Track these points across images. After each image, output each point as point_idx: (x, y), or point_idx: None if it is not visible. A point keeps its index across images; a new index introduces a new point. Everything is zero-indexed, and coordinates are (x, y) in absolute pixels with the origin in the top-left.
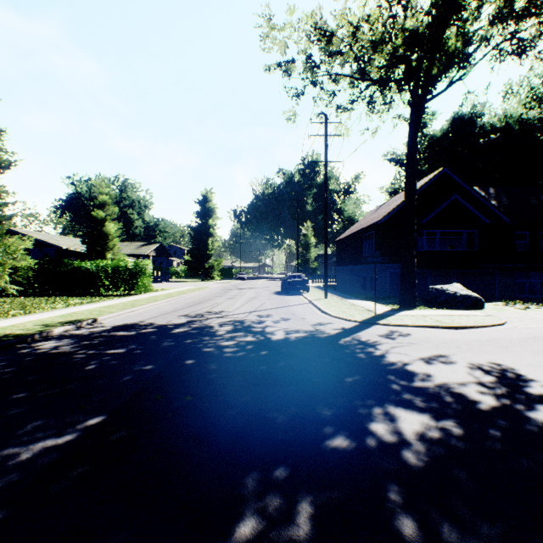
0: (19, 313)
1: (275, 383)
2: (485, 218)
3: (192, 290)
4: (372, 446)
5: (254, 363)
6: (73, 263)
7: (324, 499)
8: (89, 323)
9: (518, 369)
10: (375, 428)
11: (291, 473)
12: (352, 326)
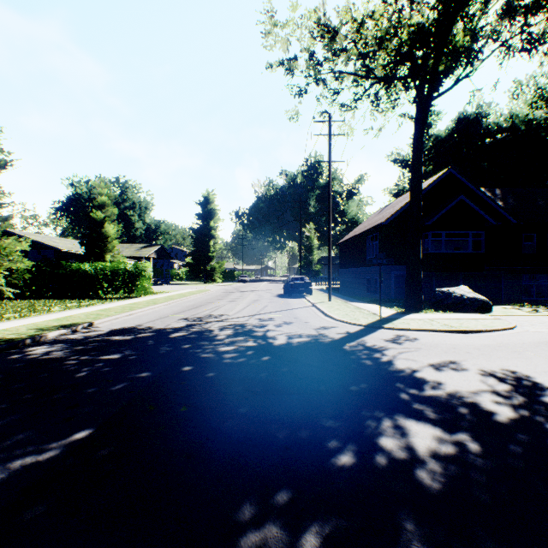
0: (13, 316)
1: (276, 391)
2: (492, 219)
3: (192, 293)
4: (382, 465)
5: (255, 370)
6: (71, 265)
7: (331, 529)
8: (85, 327)
9: (534, 376)
10: (385, 444)
11: (293, 496)
12: (357, 330)
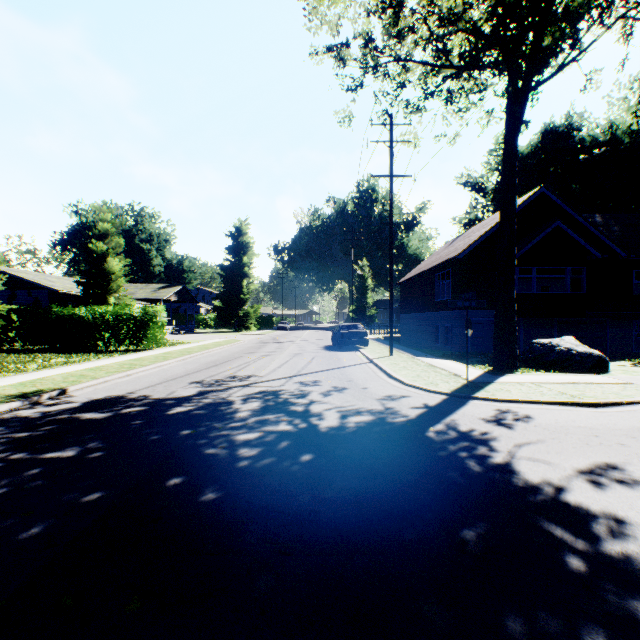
0: None
1: (325, 546)
2: (596, 251)
3: (218, 344)
4: None
5: (288, 486)
6: (63, 309)
7: None
8: (53, 396)
9: None
10: None
11: None
12: (438, 401)
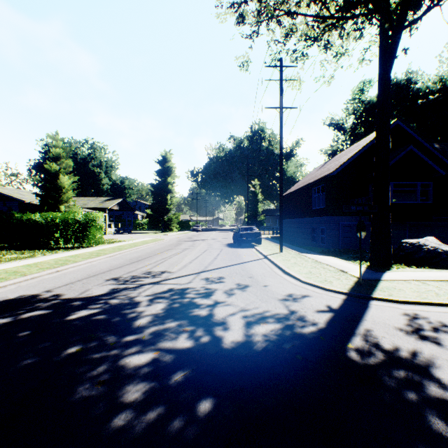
0: None
1: None
2: (441, 169)
3: (145, 242)
4: None
5: None
6: (22, 215)
7: None
8: None
9: None
10: None
11: None
12: (340, 302)
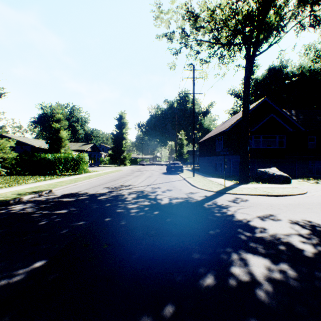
0: (4, 186)
1: (163, 234)
2: (290, 128)
3: (112, 172)
4: (233, 286)
5: (150, 220)
6: (40, 155)
7: None
8: (47, 193)
9: None
10: (234, 271)
11: (176, 310)
12: (211, 194)
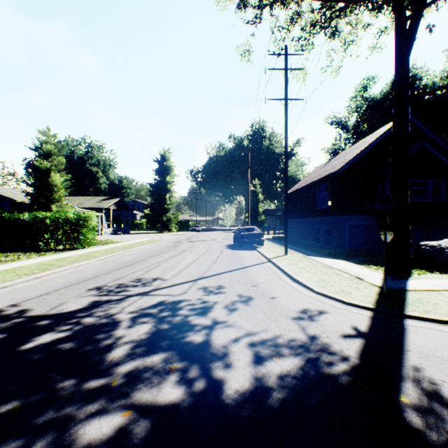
0: None
1: None
2: None
3: (141, 243)
4: None
5: None
6: (9, 215)
7: None
8: None
9: None
10: None
11: None
12: (368, 322)
